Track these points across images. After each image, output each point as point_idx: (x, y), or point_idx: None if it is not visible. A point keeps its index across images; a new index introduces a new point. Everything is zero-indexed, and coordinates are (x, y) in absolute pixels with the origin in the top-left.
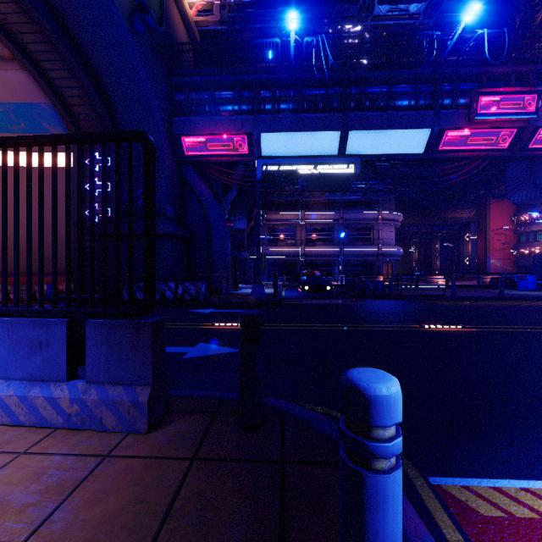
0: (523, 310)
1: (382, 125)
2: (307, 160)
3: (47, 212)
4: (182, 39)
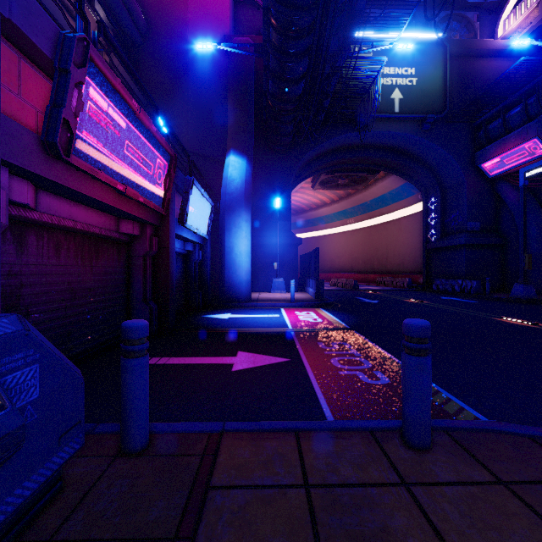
0: None
1: None
2: None
3: (417, 237)
4: (498, 73)
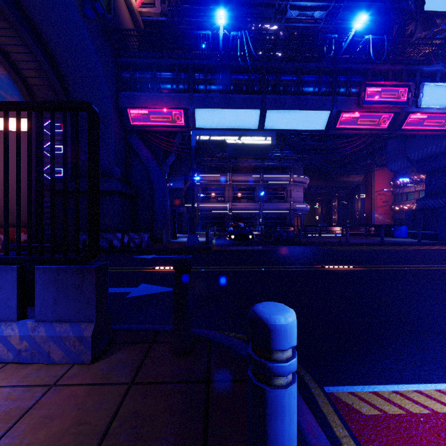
0: (398, 253)
1: (293, 106)
2: (233, 132)
3: None
4: (128, 26)
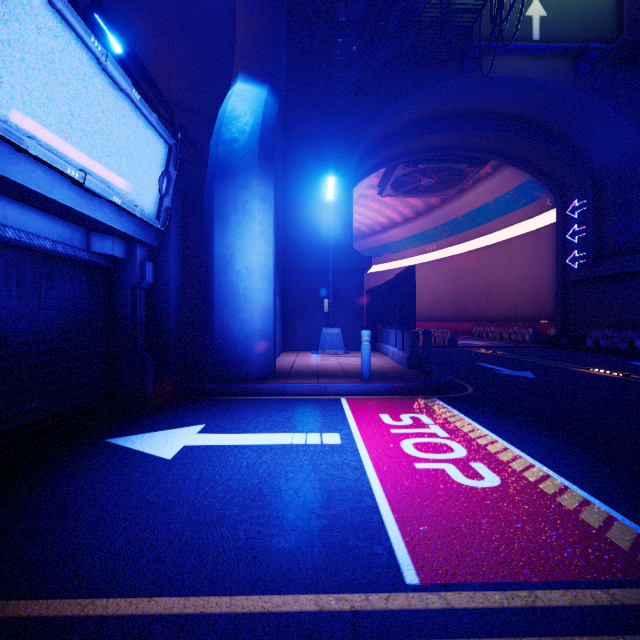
0: None
1: None
2: None
3: (542, 266)
4: None
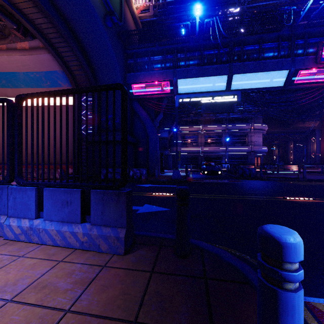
0: None
1: (255, 70)
2: (207, 94)
3: None
4: (132, 28)
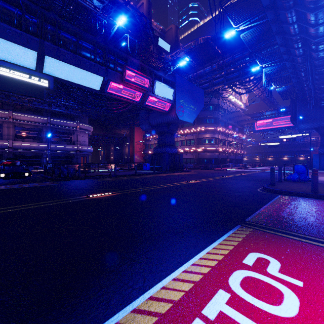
0: (143, 180)
1: (72, 62)
2: None
3: None
4: None
